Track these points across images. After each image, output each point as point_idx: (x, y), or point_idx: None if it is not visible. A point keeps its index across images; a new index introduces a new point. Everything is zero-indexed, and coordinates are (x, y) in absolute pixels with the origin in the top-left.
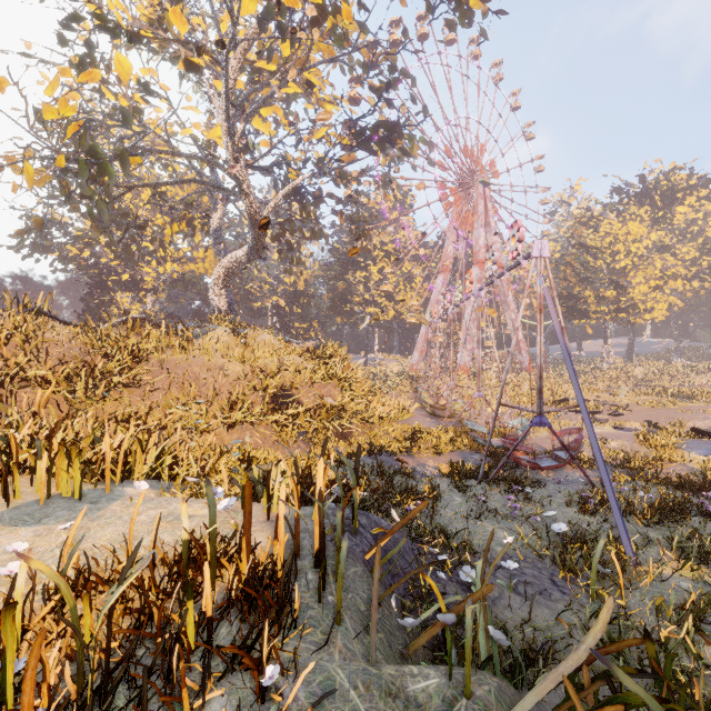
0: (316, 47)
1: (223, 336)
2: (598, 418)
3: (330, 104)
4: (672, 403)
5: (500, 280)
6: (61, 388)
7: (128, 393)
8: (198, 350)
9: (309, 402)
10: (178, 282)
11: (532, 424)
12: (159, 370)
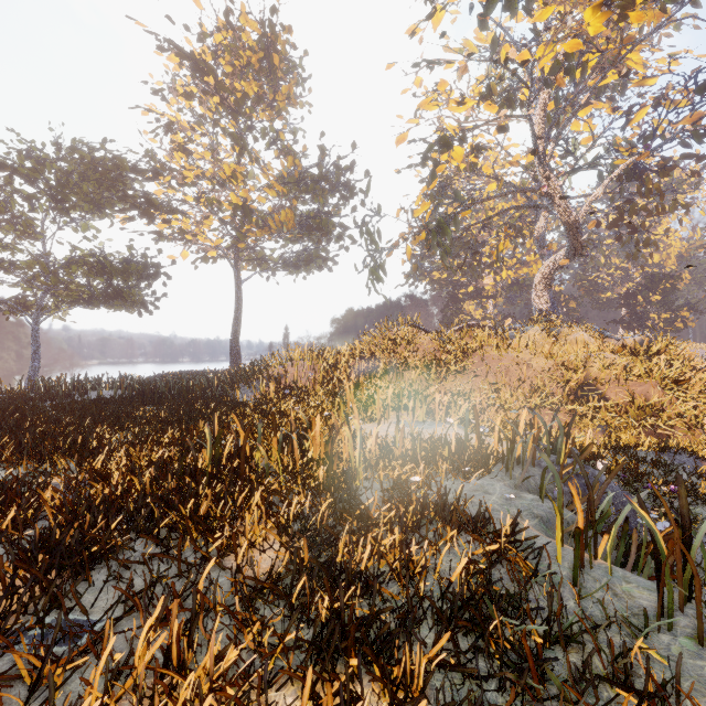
0: None
1: (535, 335)
2: None
3: (653, 78)
4: None
5: None
6: (423, 371)
7: (459, 378)
8: (510, 348)
9: (617, 399)
10: (513, 286)
11: None
12: (480, 363)
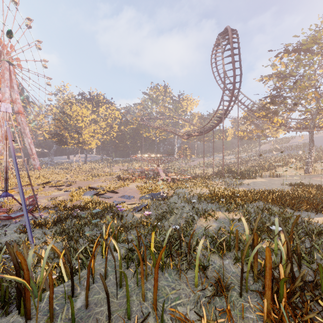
0: None
1: None
2: (60, 188)
3: None
4: (91, 179)
5: (21, 120)
6: None
7: None
8: None
9: None
10: None
11: (1, 197)
12: None
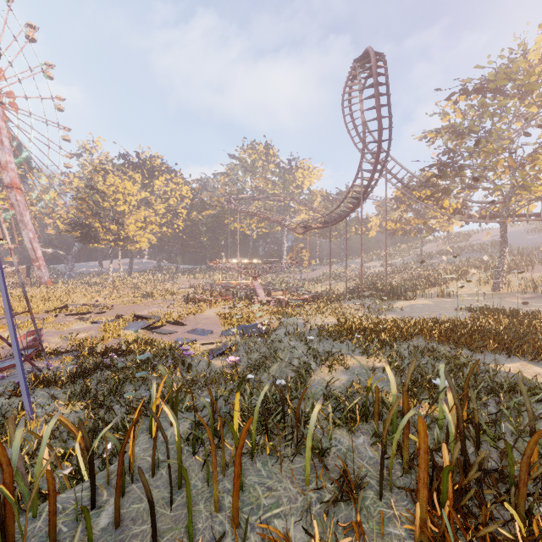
0: None
1: None
2: (85, 317)
3: None
4: (140, 301)
5: (16, 199)
6: None
7: None
8: None
9: None
10: None
11: None
12: None
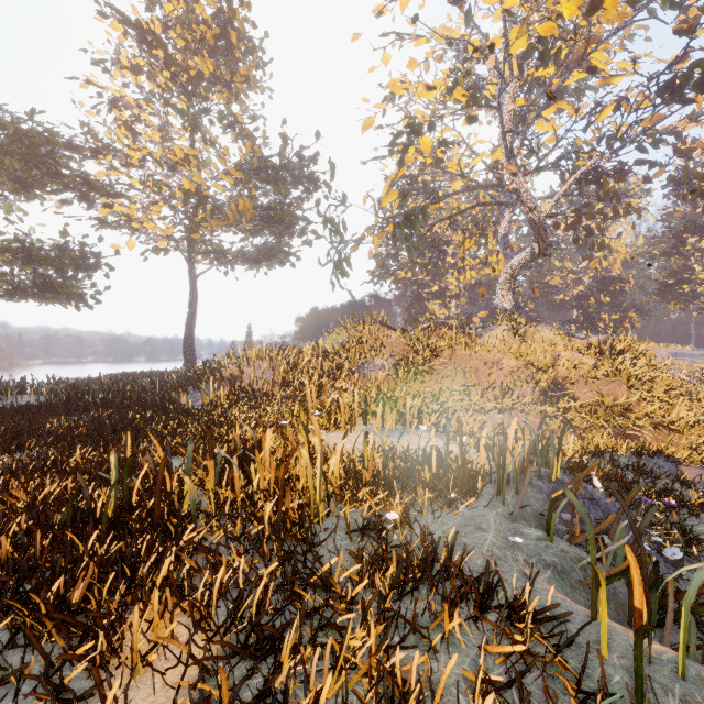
0: (604, 19)
1: (502, 334)
2: None
3: (618, 77)
4: None
5: None
6: (391, 372)
7: (428, 378)
8: (478, 347)
9: (586, 399)
10: (475, 286)
11: None
12: (449, 362)
